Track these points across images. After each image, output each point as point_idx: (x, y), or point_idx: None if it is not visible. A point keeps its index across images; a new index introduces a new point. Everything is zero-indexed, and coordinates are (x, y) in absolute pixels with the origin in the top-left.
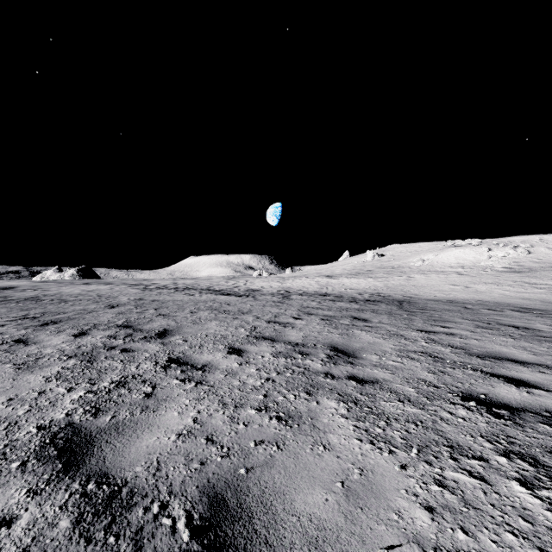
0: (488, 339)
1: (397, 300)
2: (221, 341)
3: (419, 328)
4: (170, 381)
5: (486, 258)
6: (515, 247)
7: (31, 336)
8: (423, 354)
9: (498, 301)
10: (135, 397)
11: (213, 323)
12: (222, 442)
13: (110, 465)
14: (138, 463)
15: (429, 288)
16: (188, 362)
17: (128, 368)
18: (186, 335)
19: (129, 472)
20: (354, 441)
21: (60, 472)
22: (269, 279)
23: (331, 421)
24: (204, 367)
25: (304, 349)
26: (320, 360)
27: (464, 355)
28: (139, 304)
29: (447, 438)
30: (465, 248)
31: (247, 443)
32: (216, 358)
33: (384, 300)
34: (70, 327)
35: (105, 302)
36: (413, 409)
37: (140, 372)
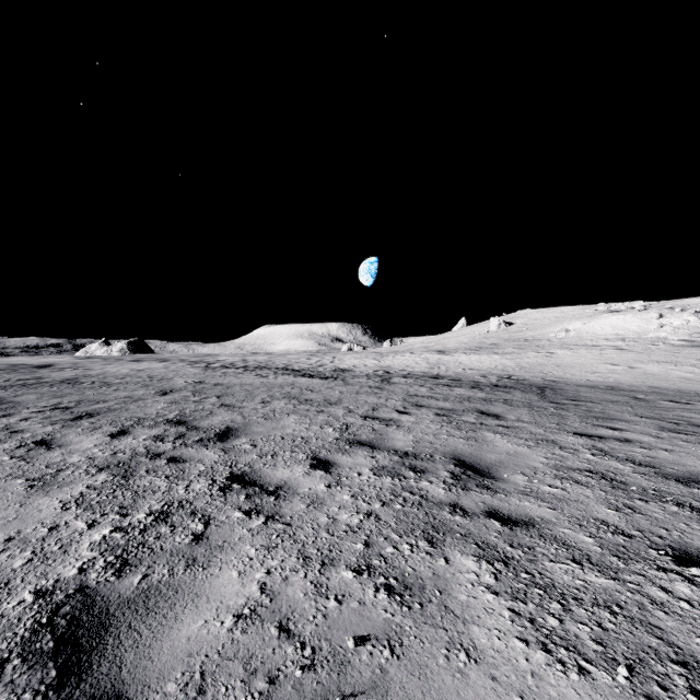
0: (684, 450)
1: (536, 386)
2: (301, 446)
3: (577, 429)
4: (230, 514)
5: (655, 327)
6: (697, 313)
7: (57, 436)
8: (592, 475)
9: (681, 388)
10: (179, 540)
11: (291, 419)
12: (304, 636)
13: (129, 676)
14: (171, 674)
15: (579, 368)
16: (256, 481)
17: (175, 490)
18: (255, 436)
19: (156, 693)
20: (514, 643)
21: (51, 687)
22: (363, 354)
23: (472, 598)
24: (278, 491)
25: (416, 463)
26: (442, 482)
27: (656, 478)
28: (198, 390)
29: (672, 644)
30: (625, 314)
31: (341, 640)
32: (295, 475)
33: (518, 386)
34: (108, 422)
35: (157, 386)
36: (600, 578)
37: (189, 496)
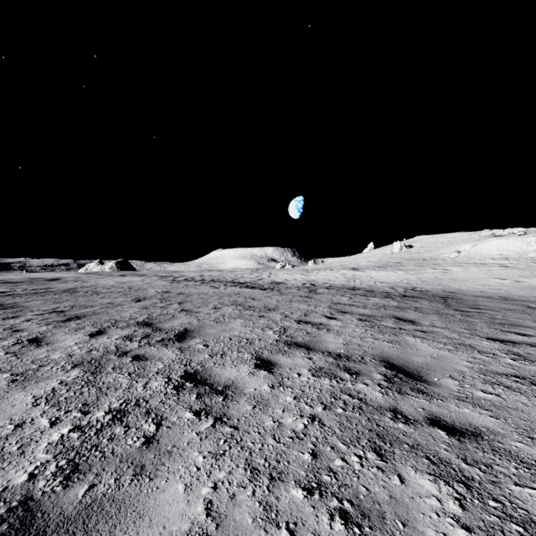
0: None
1: (438, 296)
2: (246, 347)
3: (488, 335)
4: (181, 414)
5: (534, 248)
6: None
7: (48, 335)
8: (520, 381)
9: None
10: (131, 443)
11: (237, 322)
12: None
13: None
14: None
15: (472, 282)
16: (206, 380)
17: (134, 387)
18: (208, 337)
19: None
20: None
21: None
22: (292, 271)
23: (442, 535)
24: (226, 390)
25: (350, 364)
26: (377, 385)
27: None
28: (164, 298)
29: None
30: (508, 238)
31: None
32: (241, 374)
33: (423, 296)
34: (90, 323)
35: (133, 294)
36: None
37: (146, 394)
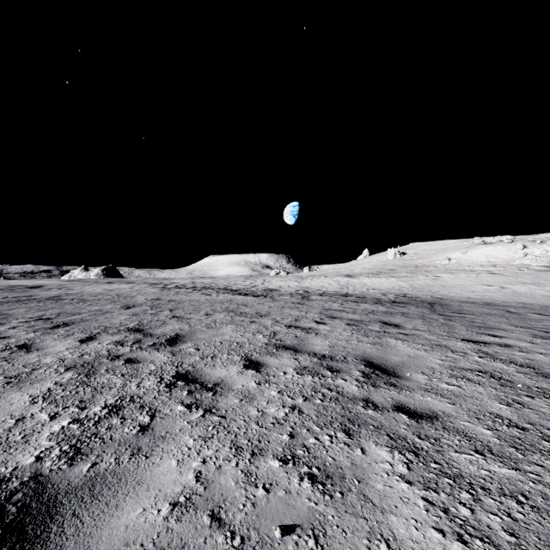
0: None
1: (426, 302)
2: (236, 350)
3: (464, 336)
4: (173, 407)
5: (520, 256)
6: None
7: (37, 341)
8: (482, 374)
9: (544, 304)
10: (128, 431)
11: (229, 328)
12: (234, 525)
13: None
14: None
15: (460, 288)
16: (197, 379)
17: (128, 386)
18: (199, 341)
19: None
20: (431, 533)
21: None
22: (287, 278)
23: (388, 487)
24: (216, 387)
25: (332, 364)
26: (355, 380)
27: (537, 377)
28: (155, 305)
29: None
30: (496, 246)
31: (269, 529)
32: (231, 374)
33: (412, 302)
34: (80, 330)
35: (122, 302)
36: (503, 468)
37: (140, 391)
